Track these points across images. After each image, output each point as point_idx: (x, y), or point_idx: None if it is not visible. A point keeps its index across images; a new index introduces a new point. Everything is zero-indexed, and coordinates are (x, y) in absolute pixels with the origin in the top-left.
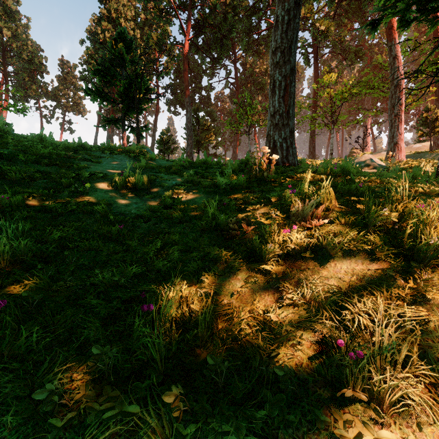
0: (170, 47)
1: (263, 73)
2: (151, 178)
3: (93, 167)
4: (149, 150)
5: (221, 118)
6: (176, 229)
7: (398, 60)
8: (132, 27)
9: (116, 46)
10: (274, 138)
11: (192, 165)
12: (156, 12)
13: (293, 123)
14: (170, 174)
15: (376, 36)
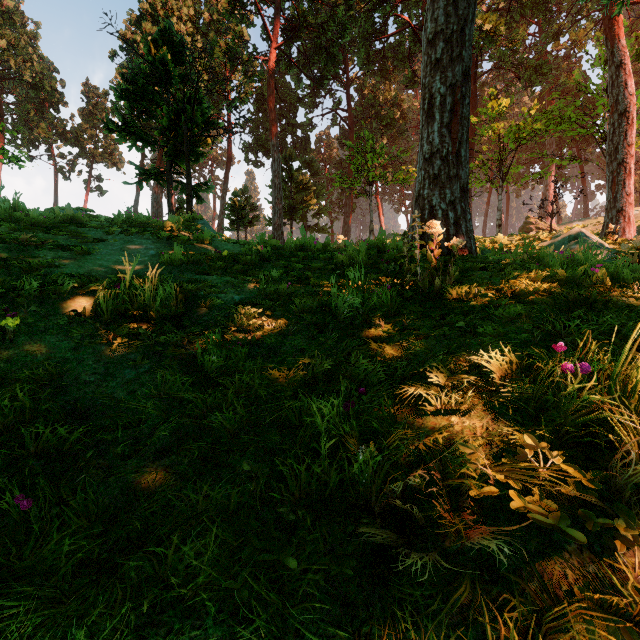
0: (247, 59)
1: (390, 102)
2: (186, 290)
3: (71, 264)
4: (204, 223)
5: (326, 171)
6: (217, 490)
7: (625, 71)
8: (189, 31)
9: (156, 53)
10: (430, 201)
11: (278, 253)
12: (225, 5)
13: (466, 174)
14: (231, 277)
15: (565, 44)
